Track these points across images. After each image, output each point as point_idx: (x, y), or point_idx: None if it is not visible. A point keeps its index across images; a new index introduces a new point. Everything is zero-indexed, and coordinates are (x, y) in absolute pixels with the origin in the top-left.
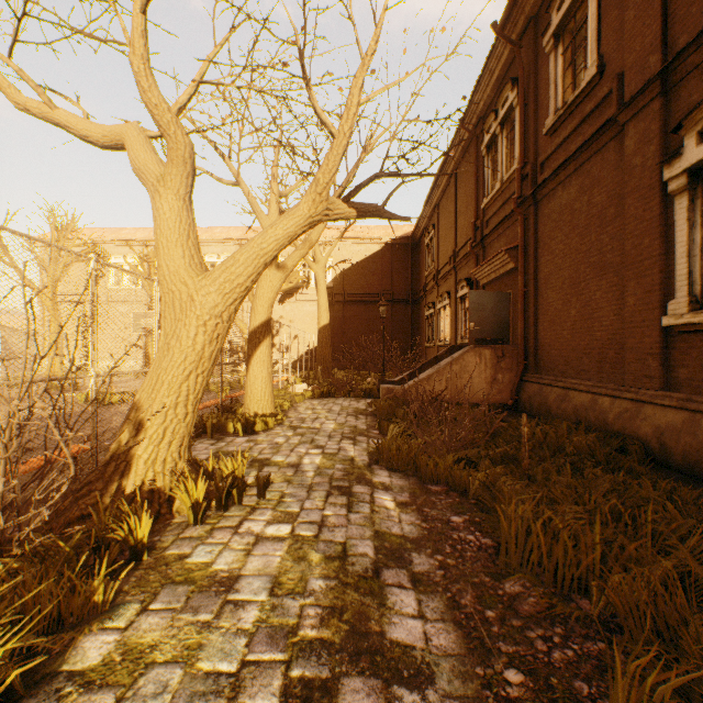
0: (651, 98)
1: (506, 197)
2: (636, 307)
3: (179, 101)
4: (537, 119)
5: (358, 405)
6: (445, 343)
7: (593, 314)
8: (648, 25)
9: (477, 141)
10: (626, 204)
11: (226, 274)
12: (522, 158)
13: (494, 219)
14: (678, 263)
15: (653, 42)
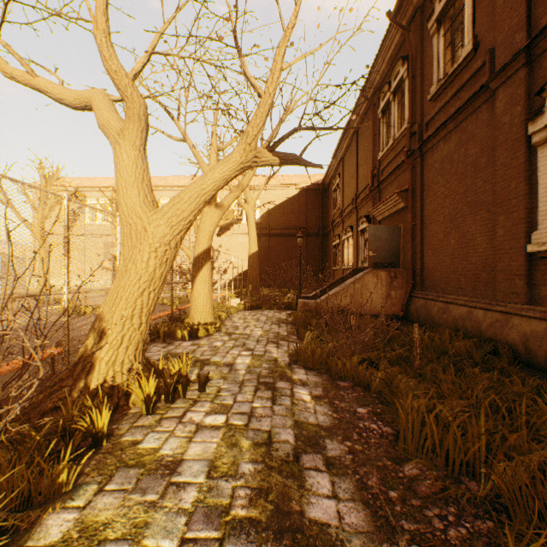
0: (518, 68)
1: (398, 150)
2: (505, 237)
3: (135, 68)
4: (423, 88)
5: (280, 316)
6: (348, 266)
7: (469, 243)
8: (515, 9)
9: (374, 107)
10: (497, 154)
11: (173, 209)
12: (410, 119)
13: (388, 168)
14: (540, 201)
15: (519, 22)
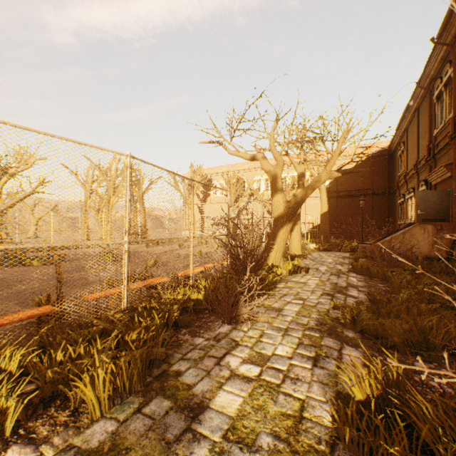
0: None
1: (447, 131)
2: None
3: (281, 150)
4: None
5: (345, 255)
6: (410, 221)
7: None
8: None
9: (430, 93)
10: None
11: (295, 201)
12: (454, 111)
13: (441, 143)
14: None
15: None
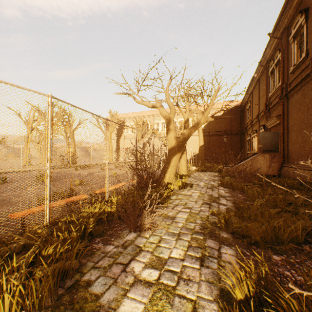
0: None
1: (277, 94)
2: None
3: (173, 101)
4: (288, 66)
5: (215, 174)
6: (254, 152)
7: (305, 141)
8: None
9: (266, 69)
10: None
11: (183, 137)
12: (282, 81)
13: (273, 102)
14: None
15: None
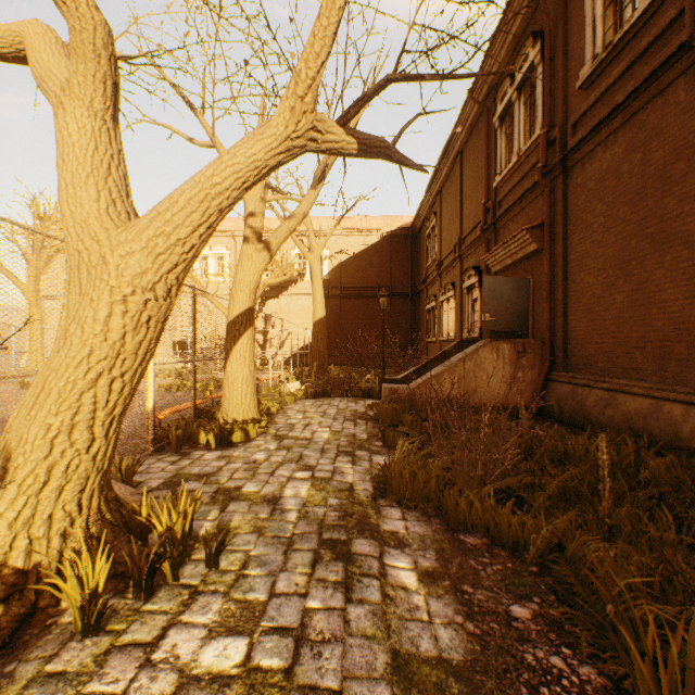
0: None
1: (526, 170)
2: None
3: None
4: (567, 73)
5: (357, 407)
6: (449, 337)
7: (651, 299)
8: None
9: (488, 113)
10: None
11: (158, 223)
12: (547, 121)
13: (509, 197)
14: None
15: None
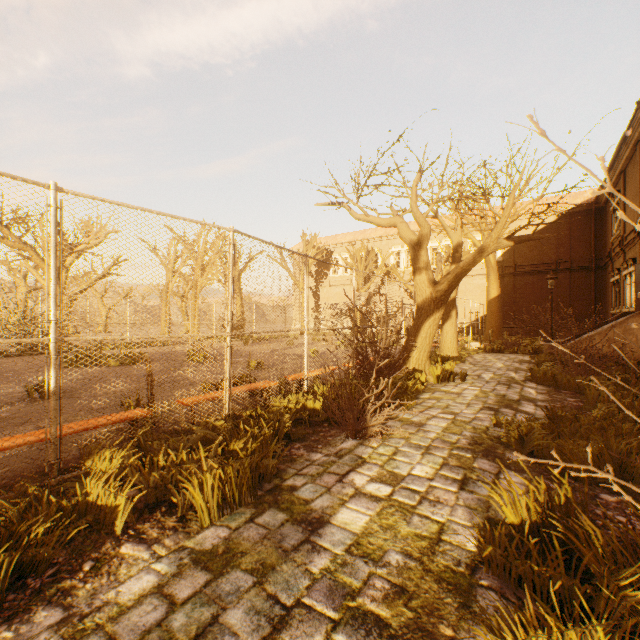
0: None
1: None
2: None
3: (426, 212)
4: None
5: (523, 358)
6: (629, 309)
7: None
8: None
9: None
10: None
11: (446, 282)
12: None
13: None
14: None
15: None
